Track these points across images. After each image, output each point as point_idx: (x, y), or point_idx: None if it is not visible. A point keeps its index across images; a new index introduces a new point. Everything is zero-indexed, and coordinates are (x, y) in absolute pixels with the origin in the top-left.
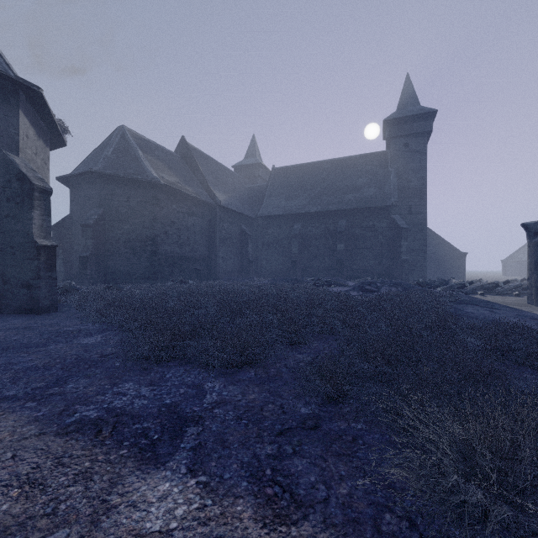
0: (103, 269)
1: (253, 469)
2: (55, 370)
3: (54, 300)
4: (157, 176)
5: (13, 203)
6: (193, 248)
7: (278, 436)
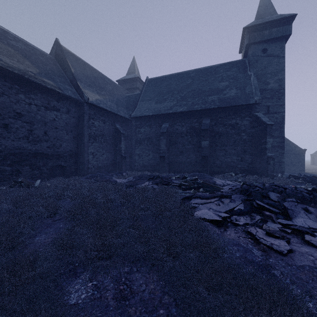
0: None
1: None
2: None
3: None
4: None
5: None
6: (54, 144)
7: None
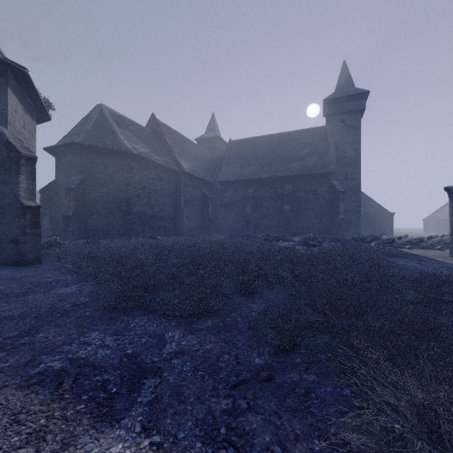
0: (84, 226)
1: (208, 427)
2: (30, 319)
3: (38, 254)
4: (130, 147)
5: (2, 168)
6: (161, 208)
7: (233, 389)
